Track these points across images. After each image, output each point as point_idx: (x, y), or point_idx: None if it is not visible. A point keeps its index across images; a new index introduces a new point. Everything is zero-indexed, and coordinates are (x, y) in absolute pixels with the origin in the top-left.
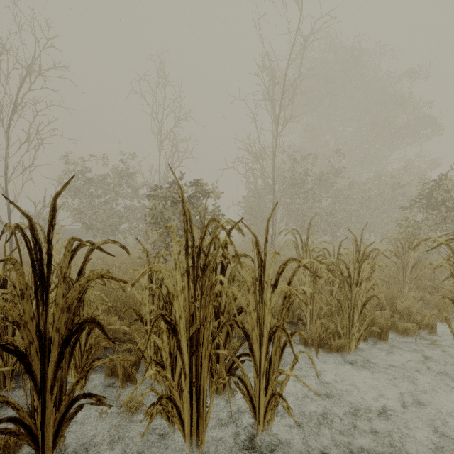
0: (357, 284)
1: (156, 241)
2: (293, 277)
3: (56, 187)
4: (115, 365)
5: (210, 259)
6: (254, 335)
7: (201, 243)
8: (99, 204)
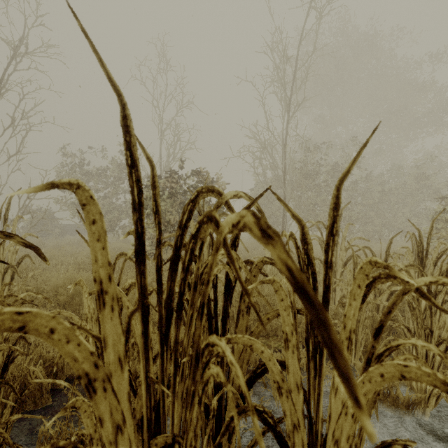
0: (442, 305)
1: (153, 237)
2: (389, 314)
3: (44, 177)
4: (51, 439)
5: (202, 272)
6: (297, 440)
7: (181, 238)
8: (98, 199)
